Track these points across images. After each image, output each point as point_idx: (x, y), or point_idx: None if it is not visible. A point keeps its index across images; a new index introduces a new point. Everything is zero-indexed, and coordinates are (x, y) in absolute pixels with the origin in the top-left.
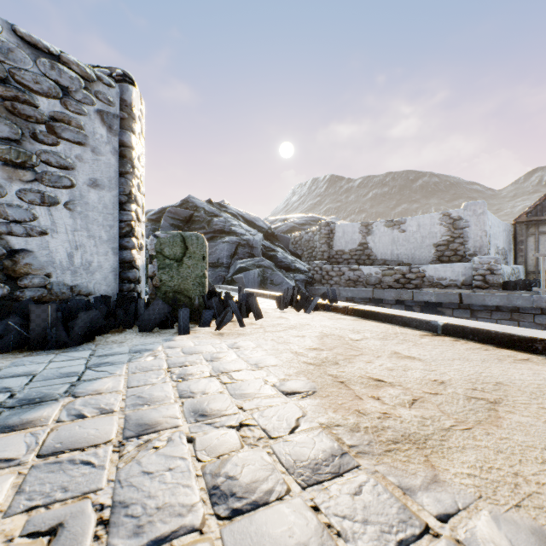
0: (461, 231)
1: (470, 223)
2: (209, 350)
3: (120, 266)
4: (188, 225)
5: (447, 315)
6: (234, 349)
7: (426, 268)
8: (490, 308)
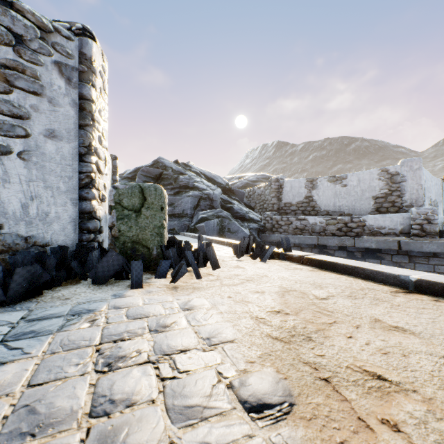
0: (399, 185)
1: (407, 178)
2: (157, 312)
3: (80, 217)
4: (159, 182)
5: (386, 260)
6: (185, 311)
7: (367, 218)
8: (428, 254)
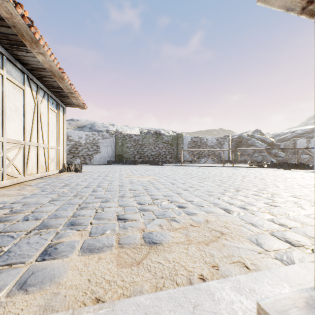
0: None
1: None
2: None
3: (228, 157)
4: (240, 143)
5: None
6: None
7: None
8: None
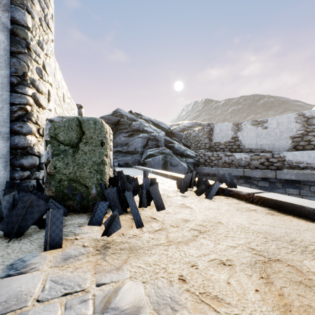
0: (314, 126)
1: None
2: None
3: (11, 152)
4: (117, 127)
5: (305, 190)
6: None
7: (286, 154)
8: None
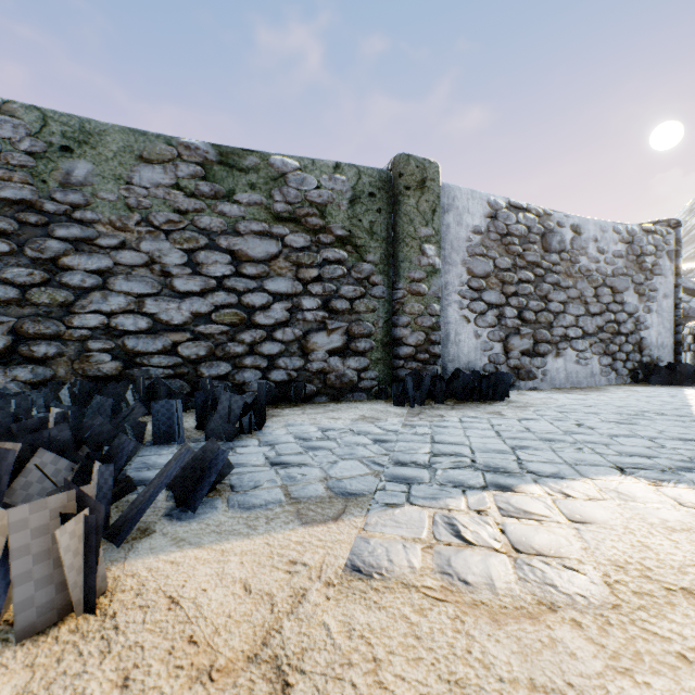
0: None
1: None
2: None
3: (674, 345)
4: None
5: None
6: None
7: None
8: None
